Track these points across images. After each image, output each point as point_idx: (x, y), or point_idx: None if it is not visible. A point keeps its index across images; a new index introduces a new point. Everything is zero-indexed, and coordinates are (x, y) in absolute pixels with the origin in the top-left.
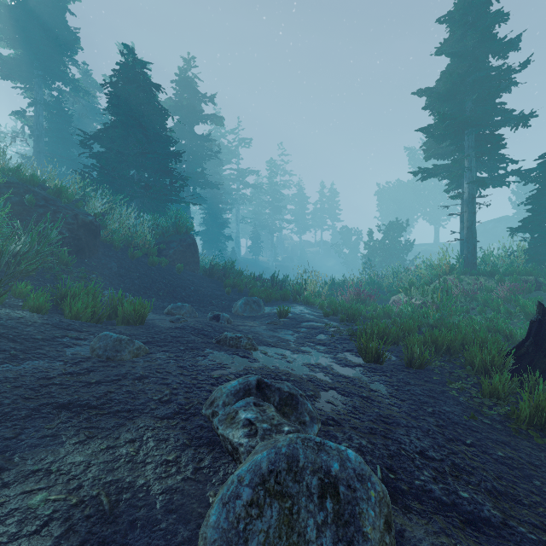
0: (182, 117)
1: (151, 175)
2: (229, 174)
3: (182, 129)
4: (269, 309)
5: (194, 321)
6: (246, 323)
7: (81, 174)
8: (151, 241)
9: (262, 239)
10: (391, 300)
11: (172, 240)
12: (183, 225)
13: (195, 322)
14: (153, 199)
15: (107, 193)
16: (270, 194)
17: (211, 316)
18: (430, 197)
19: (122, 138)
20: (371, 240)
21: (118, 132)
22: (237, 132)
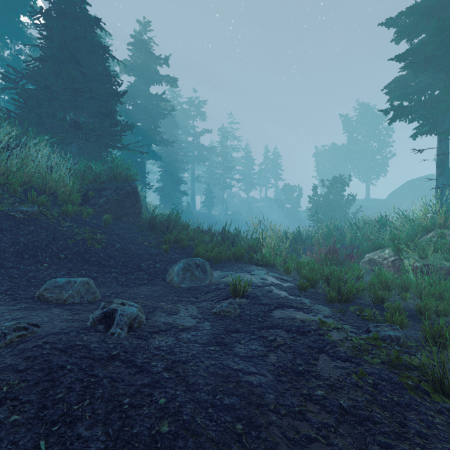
0: (137, 76)
1: (91, 119)
2: (185, 138)
3: (137, 88)
4: (218, 275)
5: (31, 345)
6: (176, 317)
7: (0, 110)
8: (73, 186)
9: (214, 195)
10: (365, 258)
11: (106, 187)
12: (121, 171)
13: (14, 362)
14: (87, 141)
15: (31, 132)
16: (222, 155)
17: (96, 316)
18: (362, 158)
19: (54, 74)
20: (315, 194)
21: (48, 66)
22: (192, 101)
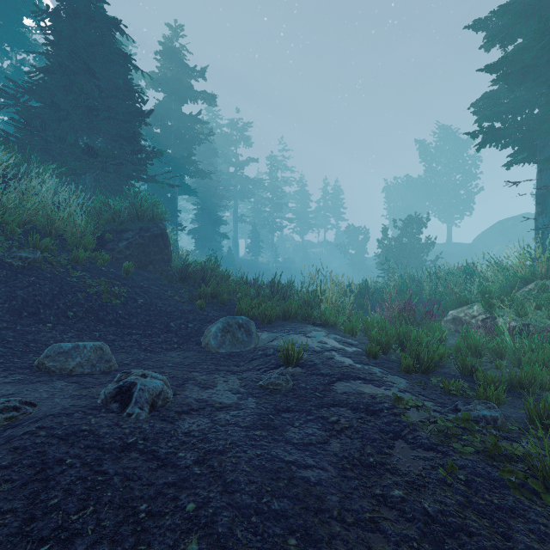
0: (166, 93)
1: (109, 144)
2: (225, 168)
3: (166, 106)
4: (265, 337)
5: (22, 431)
6: (212, 392)
7: None
8: (86, 226)
9: (262, 239)
10: (448, 317)
11: (128, 228)
12: (145, 208)
13: None
14: (103, 171)
15: (34, 160)
16: (271, 190)
17: (108, 392)
18: (442, 193)
19: (64, 89)
20: (386, 237)
21: (55, 78)
22: (235, 123)
